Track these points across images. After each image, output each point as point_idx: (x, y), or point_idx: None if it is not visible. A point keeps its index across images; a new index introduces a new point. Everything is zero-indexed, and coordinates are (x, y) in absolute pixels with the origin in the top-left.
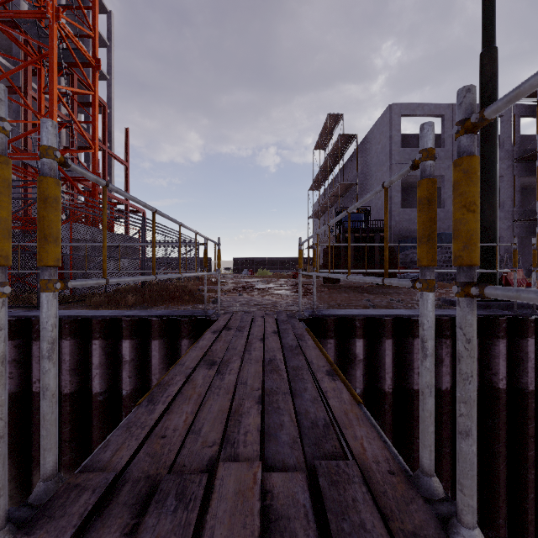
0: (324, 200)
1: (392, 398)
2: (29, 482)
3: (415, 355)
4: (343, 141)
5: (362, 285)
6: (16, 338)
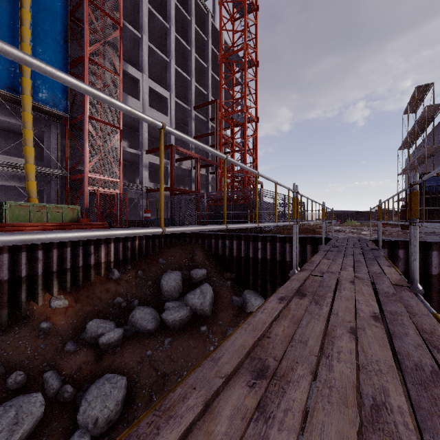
0: (412, 160)
1: (420, 277)
2: (265, 288)
3: (433, 258)
4: (431, 110)
5: (439, 232)
6: (261, 241)
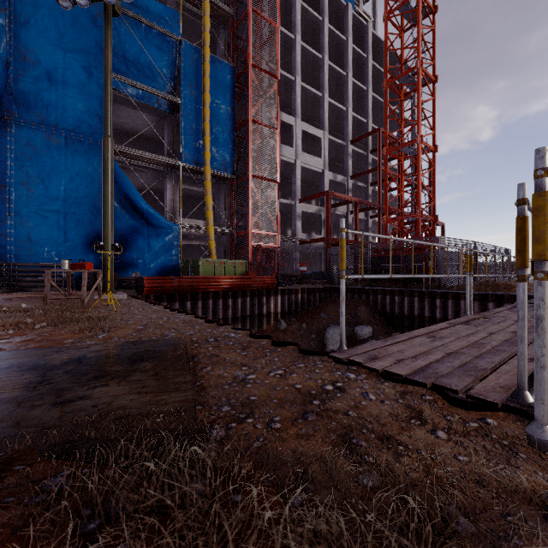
0: None
1: None
2: None
3: None
4: None
5: None
6: (440, 298)
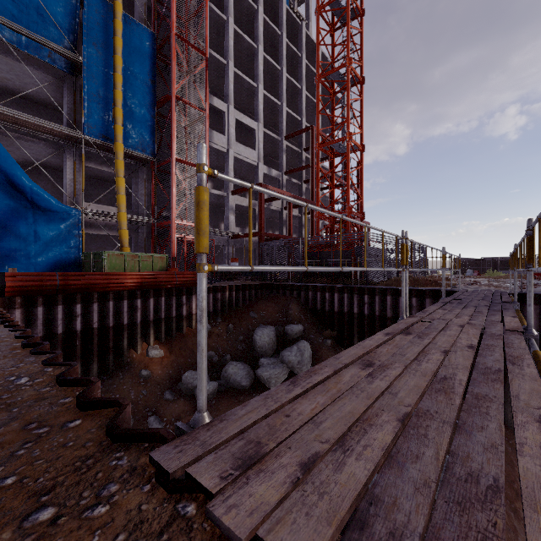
0: None
1: None
2: None
3: None
4: None
5: None
6: (368, 294)
